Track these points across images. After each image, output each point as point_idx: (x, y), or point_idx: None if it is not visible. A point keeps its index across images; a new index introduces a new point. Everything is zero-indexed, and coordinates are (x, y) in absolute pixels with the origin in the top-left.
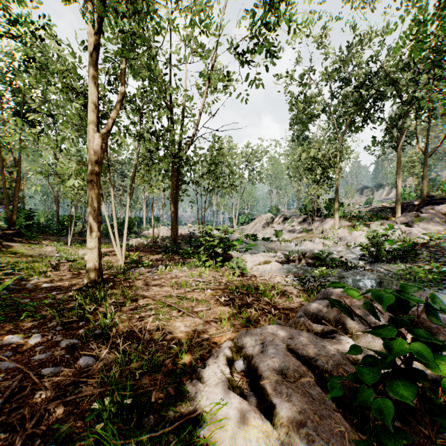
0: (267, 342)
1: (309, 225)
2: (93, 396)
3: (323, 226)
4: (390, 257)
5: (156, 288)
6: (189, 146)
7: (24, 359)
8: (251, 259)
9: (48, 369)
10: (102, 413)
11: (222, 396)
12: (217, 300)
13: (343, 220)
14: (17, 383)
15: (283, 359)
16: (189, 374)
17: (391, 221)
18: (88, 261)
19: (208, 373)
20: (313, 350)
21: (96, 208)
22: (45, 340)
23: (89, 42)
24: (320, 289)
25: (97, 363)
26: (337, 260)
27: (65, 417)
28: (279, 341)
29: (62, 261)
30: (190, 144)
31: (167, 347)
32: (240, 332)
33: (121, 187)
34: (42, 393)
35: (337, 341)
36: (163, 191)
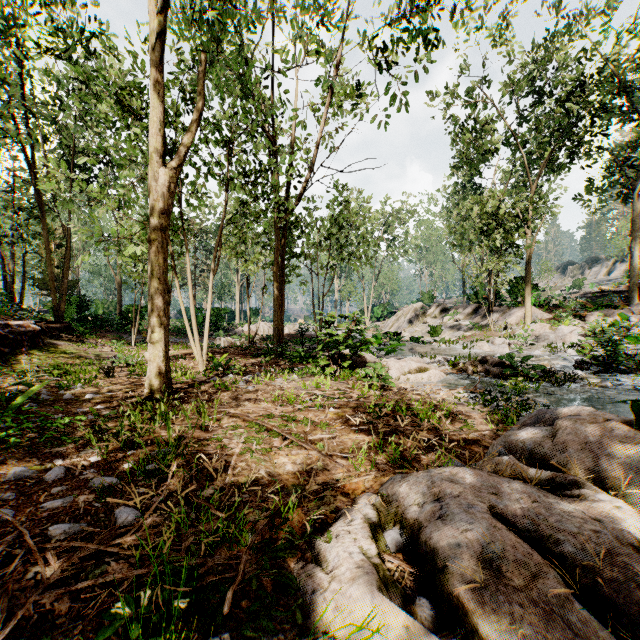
0: (448, 499)
1: (483, 318)
2: (124, 582)
3: (506, 319)
4: (632, 364)
5: (249, 403)
6: (300, 197)
7: (29, 506)
8: (396, 365)
9: (60, 527)
10: (130, 625)
11: (368, 606)
12: (346, 423)
13: (538, 310)
14: (2, 549)
15: (491, 535)
16: (301, 551)
17: (623, 310)
18: (149, 361)
19: (335, 553)
20: (545, 519)
21: (161, 281)
22: (69, 476)
23: (151, 29)
24: (522, 411)
25: (141, 520)
26: (540, 368)
27: (67, 622)
28: (472, 498)
29: (120, 365)
30: (302, 194)
31: (263, 498)
32: (391, 478)
33: (206, 267)
34: (39, 570)
35: (592, 503)
36: (263, 267)
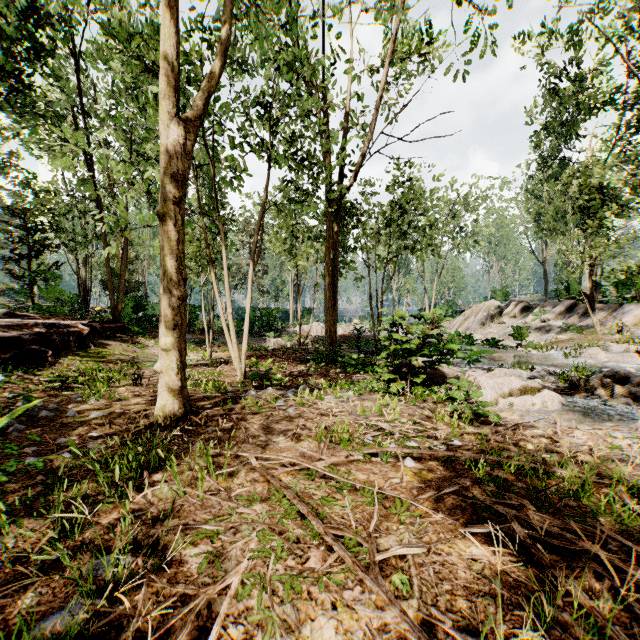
0: None
1: (582, 318)
2: None
3: (617, 319)
4: None
5: (285, 439)
6: (356, 173)
7: None
8: (489, 382)
9: None
10: None
11: None
12: (440, 502)
13: None
14: None
15: None
16: None
17: None
18: (161, 374)
19: None
20: None
21: (174, 269)
22: None
23: None
24: None
25: None
26: None
27: None
28: None
29: None
30: (358, 169)
31: None
32: None
33: (260, 267)
34: None
35: None
36: (314, 262)
